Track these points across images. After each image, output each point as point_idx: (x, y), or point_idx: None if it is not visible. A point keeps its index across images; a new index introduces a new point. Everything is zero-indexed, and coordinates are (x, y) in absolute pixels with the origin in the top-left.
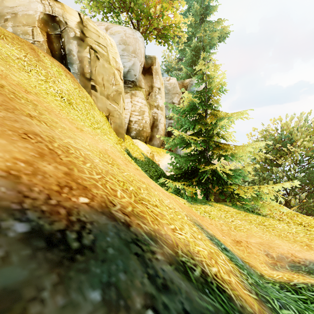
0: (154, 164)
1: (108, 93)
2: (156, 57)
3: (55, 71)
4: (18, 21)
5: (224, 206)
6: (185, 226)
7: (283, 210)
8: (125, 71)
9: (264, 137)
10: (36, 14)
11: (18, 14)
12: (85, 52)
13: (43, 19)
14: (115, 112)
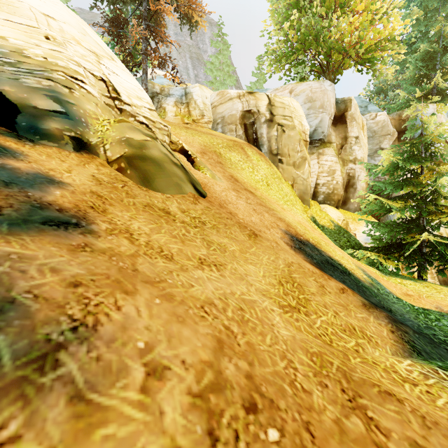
0: (347, 233)
1: (293, 162)
2: (351, 98)
3: (255, 160)
4: (226, 122)
5: (441, 287)
6: (344, 261)
7: None
8: (311, 131)
9: None
10: (238, 113)
11: (226, 117)
12: (273, 131)
13: (242, 114)
14: (300, 180)
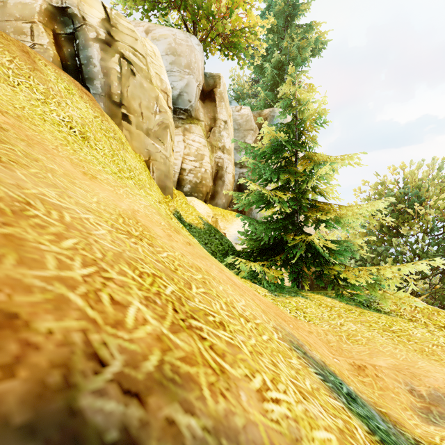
0: (218, 233)
1: (148, 126)
2: (221, 75)
3: (63, 88)
4: (8, 13)
5: (326, 299)
6: (279, 365)
7: (417, 305)
8: (175, 95)
9: (379, 193)
10: (36, 3)
11: (8, 3)
12: (113, 62)
13: (48, 11)
14: (158, 155)
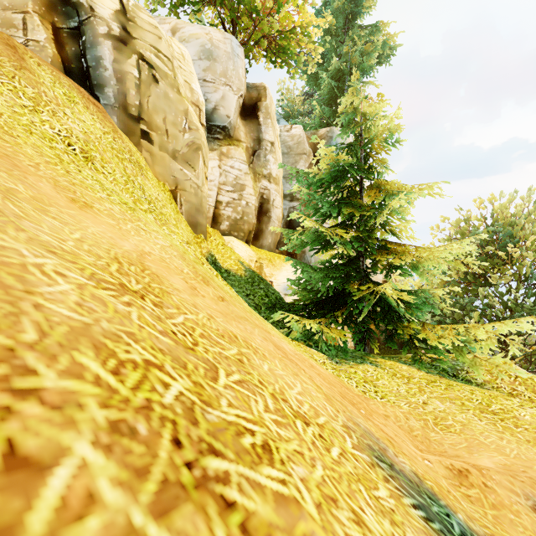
0: (263, 281)
1: (175, 147)
2: (266, 85)
3: (61, 94)
4: None
5: (400, 366)
6: (366, 517)
7: (520, 375)
8: (209, 109)
9: (461, 232)
10: None
11: None
12: (129, 65)
13: None
14: (188, 184)
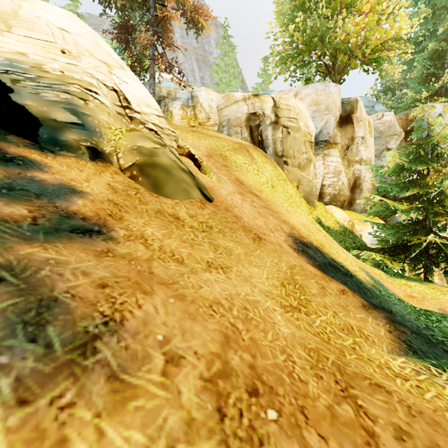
0: (352, 234)
1: (298, 163)
2: (357, 99)
3: (261, 162)
4: (232, 125)
5: (447, 289)
6: (347, 262)
7: None
8: (316, 133)
9: None
10: (243, 116)
11: (231, 120)
12: (279, 133)
13: (248, 117)
14: (305, 181)
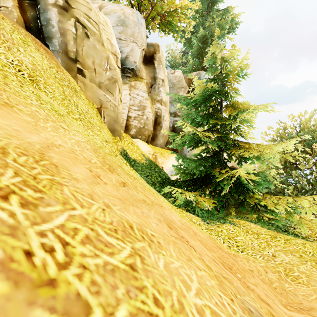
0: (157, 167)
1: (100, 80)
2: (159, 44)
3: (18, 38)
4: None
5: (250, 224)
6: None
7: None
8: (123, 57)
9: (280, 136)
10: None
11: None
12: (69, 25)
13: None
14: (109, 104)
